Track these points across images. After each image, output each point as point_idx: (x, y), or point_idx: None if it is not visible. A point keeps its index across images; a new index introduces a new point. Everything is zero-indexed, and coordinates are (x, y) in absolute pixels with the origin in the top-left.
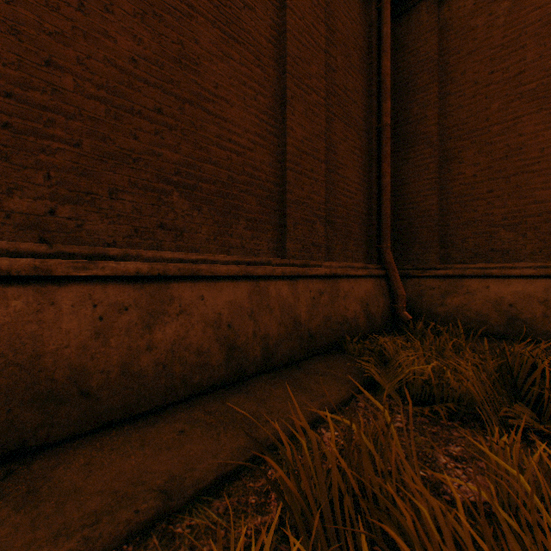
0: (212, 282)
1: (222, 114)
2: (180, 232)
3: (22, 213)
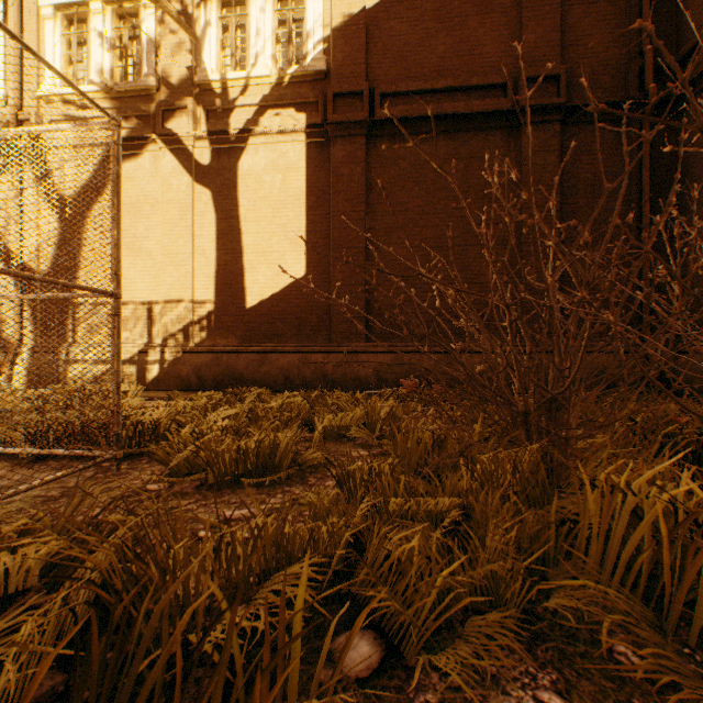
0: (471, 354)
1: (481, 281)
2: (461, 335)
3: (416, 335)
